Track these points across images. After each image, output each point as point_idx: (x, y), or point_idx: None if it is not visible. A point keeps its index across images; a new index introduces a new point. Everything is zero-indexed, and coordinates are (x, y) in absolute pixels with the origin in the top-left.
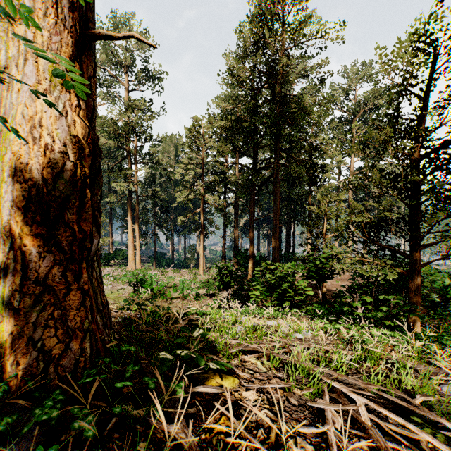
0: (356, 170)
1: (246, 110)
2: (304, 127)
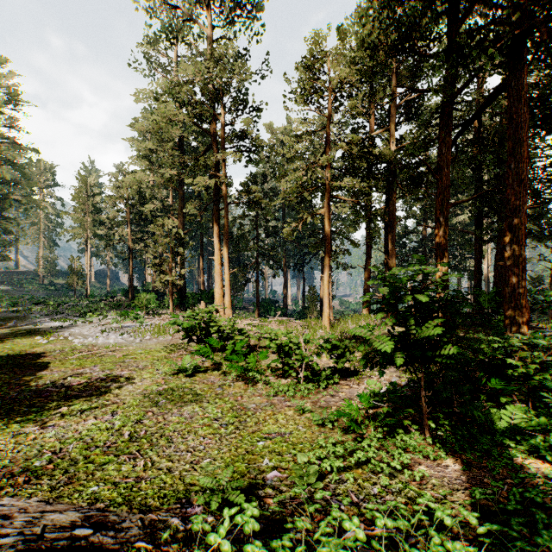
0: None
1: None
2: None
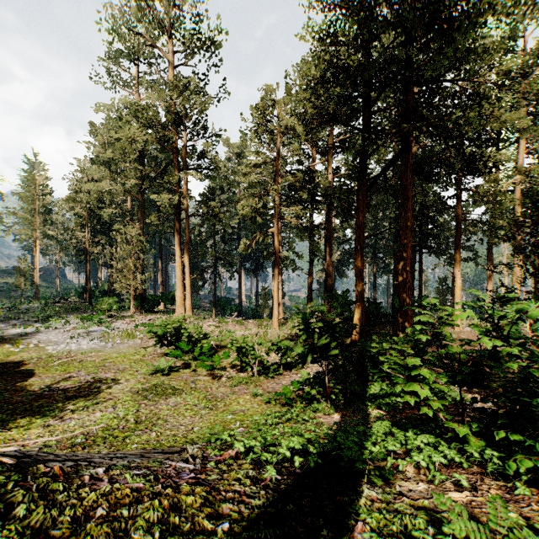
0: (525, 168)
1: (355, 22)
2: (482, 28)
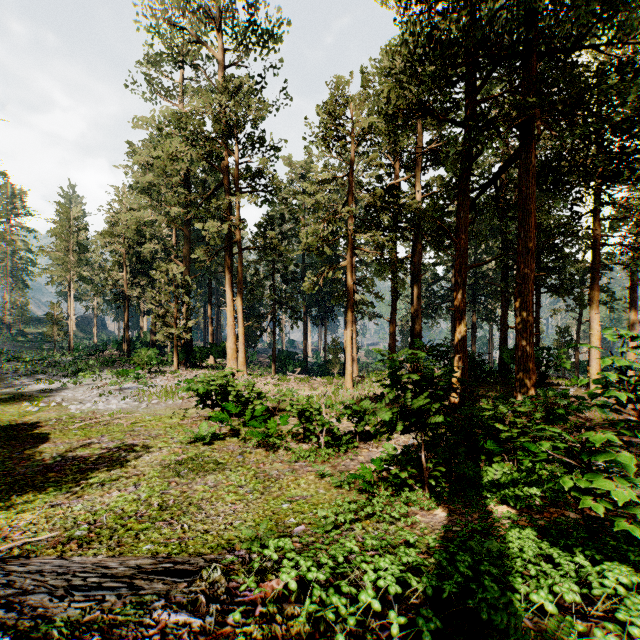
0: None
1: None
2: None
